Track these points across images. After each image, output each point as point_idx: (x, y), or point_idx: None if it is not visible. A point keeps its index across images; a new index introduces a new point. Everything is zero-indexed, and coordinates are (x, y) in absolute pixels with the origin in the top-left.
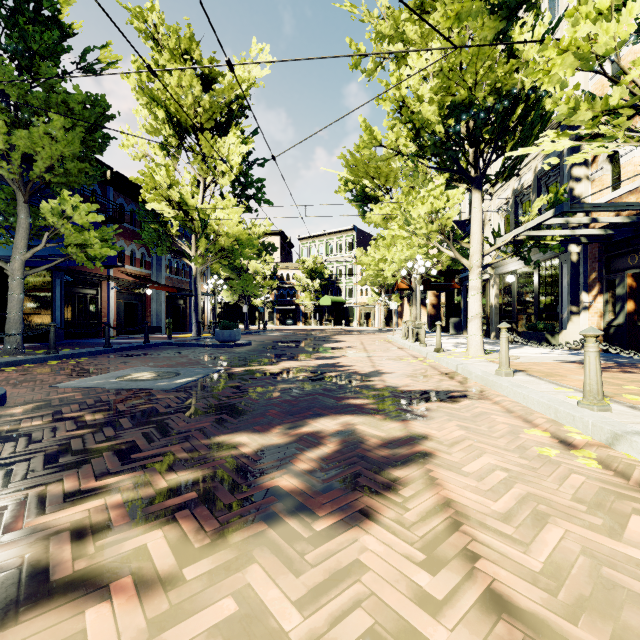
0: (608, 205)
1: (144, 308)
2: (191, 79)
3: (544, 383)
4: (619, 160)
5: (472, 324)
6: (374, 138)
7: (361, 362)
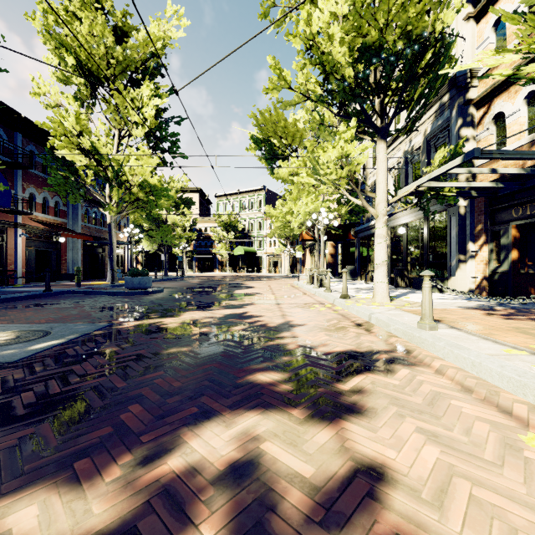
0: (515, 152)
1: (59, 256)
2: (103, 29)
3: (479, 340)
4: (504, 121)
5: (378, 271)
6: (283, 79)
7: (270, 311)
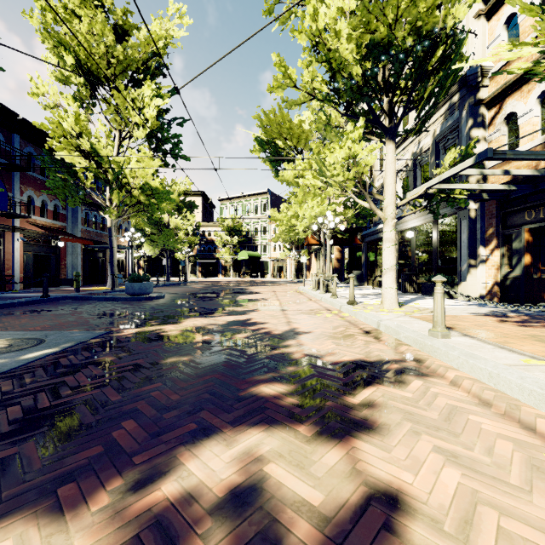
0: (529, 153)
1: (58, 260)
2: (103, 27)
3: (494, 349)
4: (516, 122)
5: (387, 276)
6: (288, 77)
7: (275, 318)
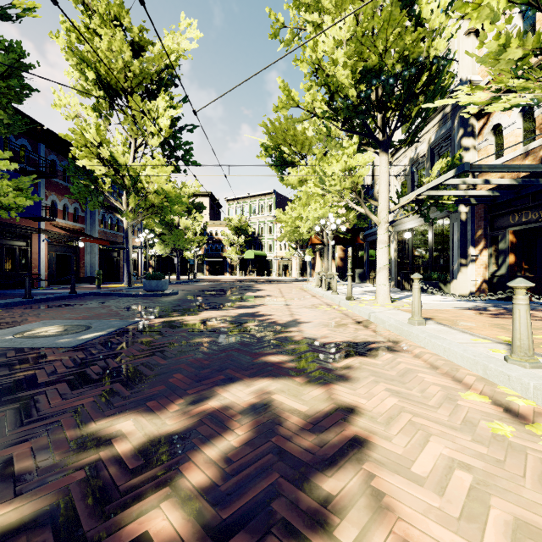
0: (502, 166)
1: (77, 260)
2: (121, 44)
3: (457, 333)
4: (502, 132)
5: (380, 275)
6: (292, 99)
7: (280, 311)
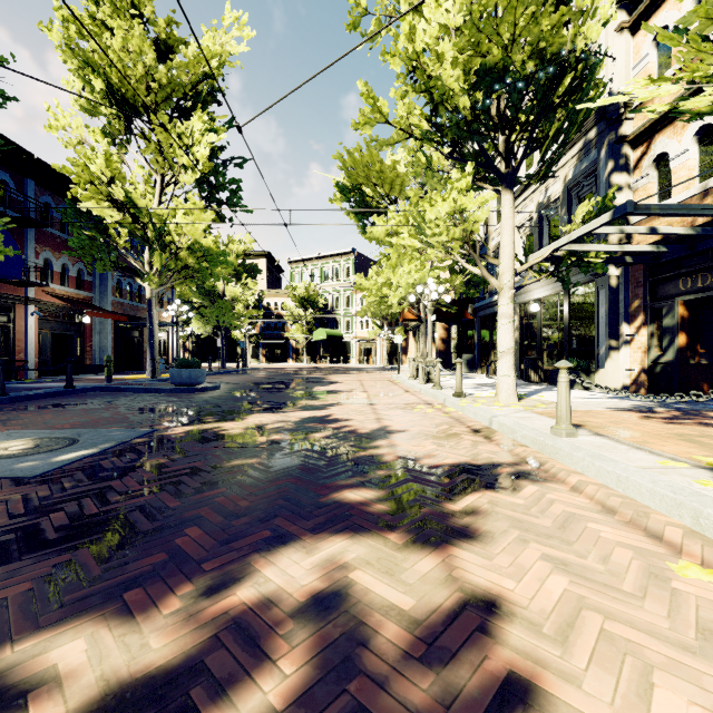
0: (680, 207)
1: (82, 341)
2: (141, 42)
3: (629, 449)
4: (668, 165)
5: (503, 362)
6: (378, 110)
7: (361, 413)
